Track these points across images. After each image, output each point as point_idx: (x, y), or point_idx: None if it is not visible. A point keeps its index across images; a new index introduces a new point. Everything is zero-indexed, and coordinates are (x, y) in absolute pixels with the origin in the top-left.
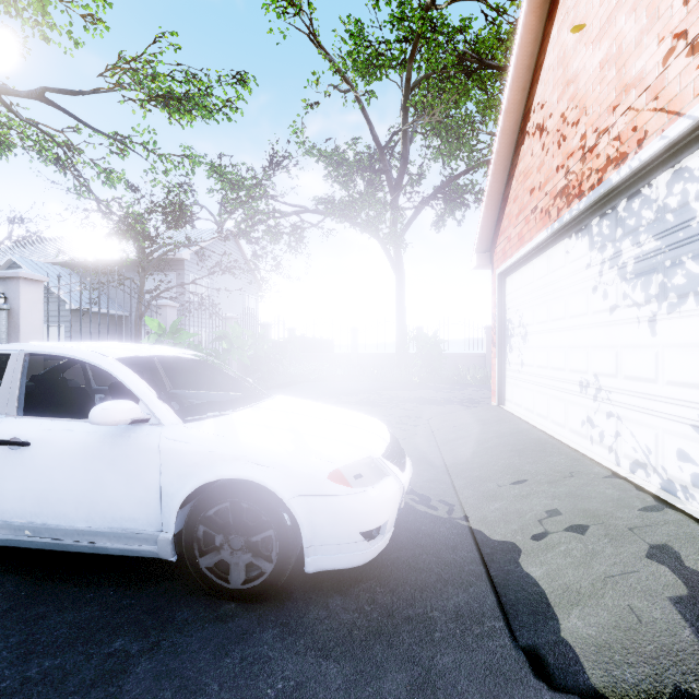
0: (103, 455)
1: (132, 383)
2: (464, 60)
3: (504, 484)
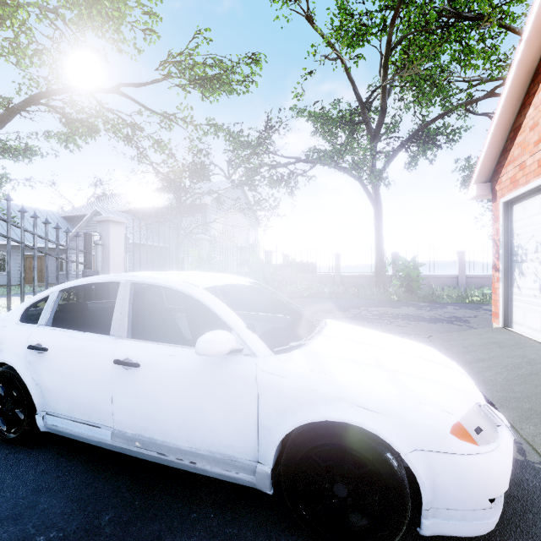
0: (203, 382)
1: (223, 313)
2: (441, 17)
3: None
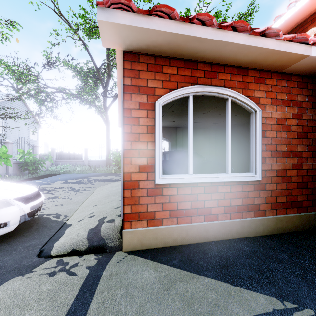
0: None
1: None
2: None
3: (90, 207)
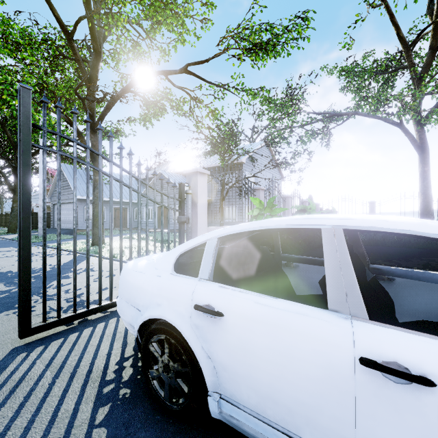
0: None
1: None
2: None
3: None
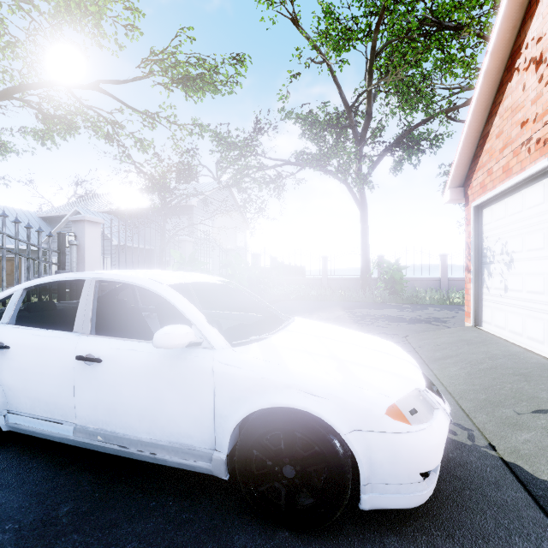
0: (162, 375)
1: (185, 308)
2: (423, 25)
3: (523, 411)
